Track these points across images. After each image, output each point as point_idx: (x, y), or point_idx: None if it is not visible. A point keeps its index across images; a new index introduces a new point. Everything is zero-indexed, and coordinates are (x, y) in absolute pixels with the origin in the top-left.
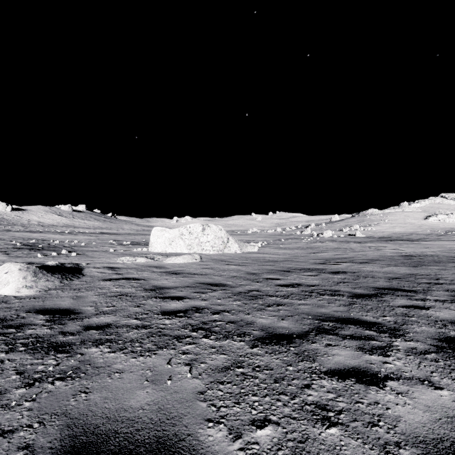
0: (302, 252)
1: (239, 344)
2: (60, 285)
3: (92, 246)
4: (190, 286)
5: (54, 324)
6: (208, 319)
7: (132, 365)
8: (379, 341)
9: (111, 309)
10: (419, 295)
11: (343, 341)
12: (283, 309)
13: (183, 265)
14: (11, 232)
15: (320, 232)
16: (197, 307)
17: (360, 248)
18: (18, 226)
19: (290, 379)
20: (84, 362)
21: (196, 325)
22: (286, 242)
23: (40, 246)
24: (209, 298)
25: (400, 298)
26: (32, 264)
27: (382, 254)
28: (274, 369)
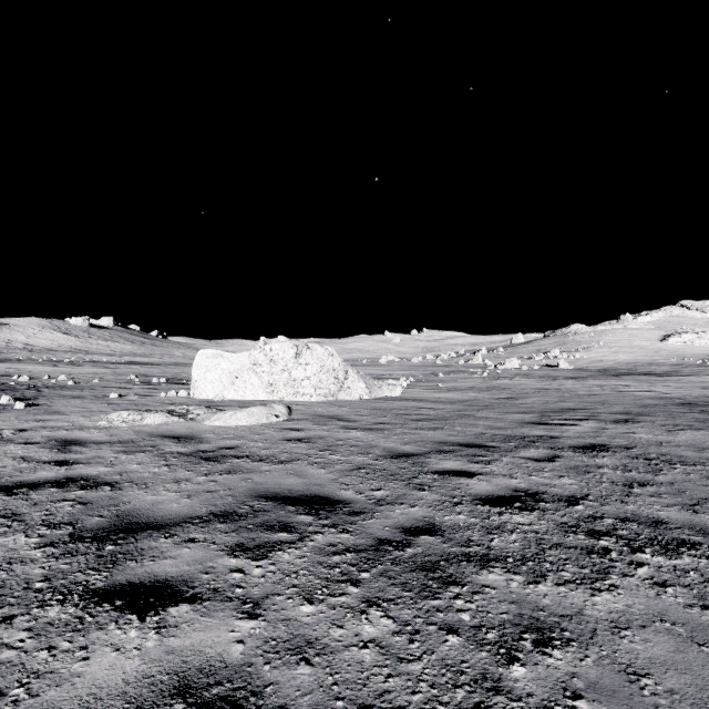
0: (484, 397)
1: None
2: None
3: (85, 386)
4: (231, 515)
5: None
6: None
7: None
8: None
9: None
10: None
11: None
12: (580, 683)
13: (244, 432)
14: None
15: (498, 361)
16: (199, 687)
17: (585, 389)
18: None
19: None
20: None
21: None
22: (448, 377)
23: None
24: (270, 595)
25: None
26: None
27: (637, 400)
28: None
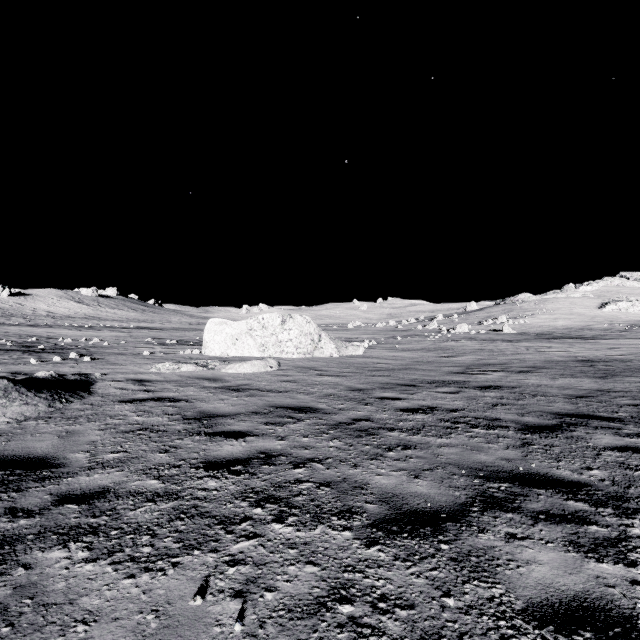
0: (429, 356)
1: (341, 536)
2: (46, 411)
3: (118, 346)
4: (260, 413)
5: (4, 490)
6: (285, 478)
7: (122, 597)
8: (602, 526)
9: (119, 457)
10: (630, 427)
11: (535, 527)
12: (414, 456)
13: (250, 376)
14: (6, 326)
15: (452, 326)
16: (268, 452)
17: (513, 349)
18: (17, 318)
19: (454, 635)
20: (24, 589)
21: (263, 492)
22: (404, 340)
23: (40, 347)
24: (288, 435)
25: (602, 433)
26: (17, 375)
27: (548, 358)
28: (416, 605)
